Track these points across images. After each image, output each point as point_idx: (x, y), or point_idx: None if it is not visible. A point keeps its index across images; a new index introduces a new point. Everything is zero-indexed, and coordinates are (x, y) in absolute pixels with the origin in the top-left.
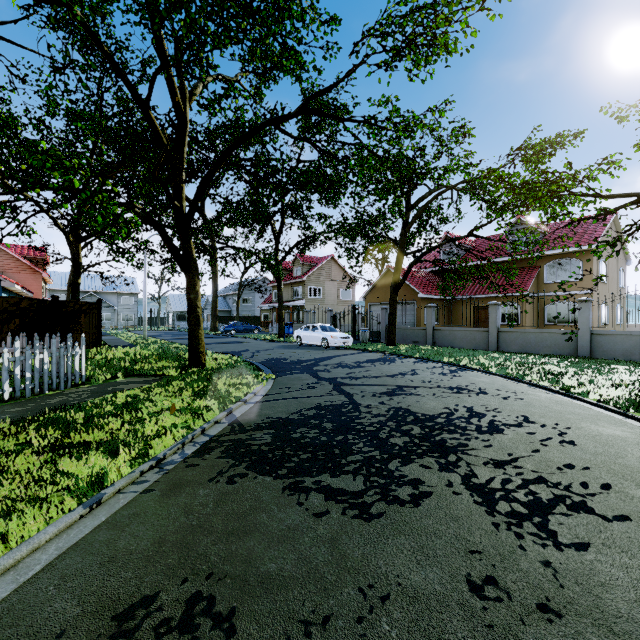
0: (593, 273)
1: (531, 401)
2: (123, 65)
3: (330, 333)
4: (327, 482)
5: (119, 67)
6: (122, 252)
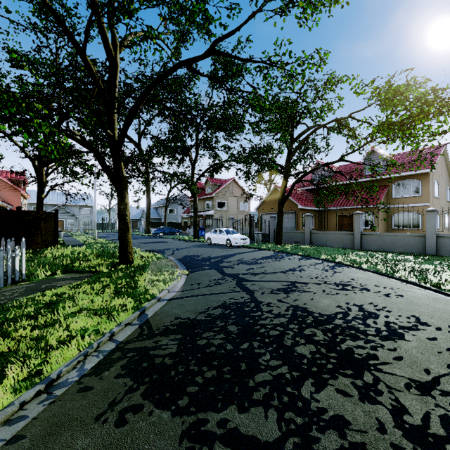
0: (430, 190)
1: (411, 298)
2: (72, 28)
3: (232, 235)
4: (234, 422)
5: (59, 18)
6: (74, 174)
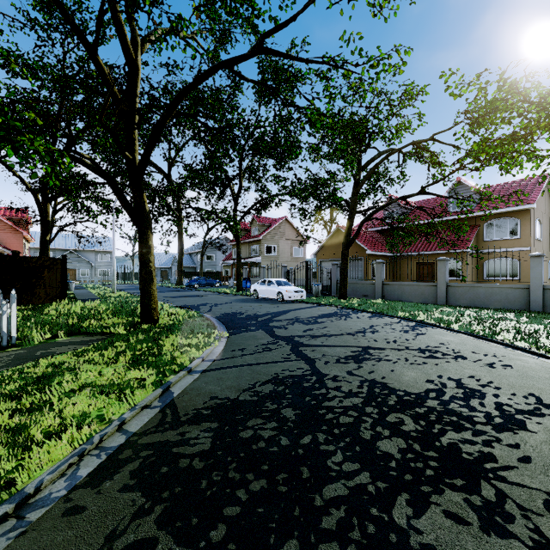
0: (531, 231)
1: (524, 370)
2: (83, 26)
3: (285, 287)
4: None
5: (63, 6)
6: (86, 210)
